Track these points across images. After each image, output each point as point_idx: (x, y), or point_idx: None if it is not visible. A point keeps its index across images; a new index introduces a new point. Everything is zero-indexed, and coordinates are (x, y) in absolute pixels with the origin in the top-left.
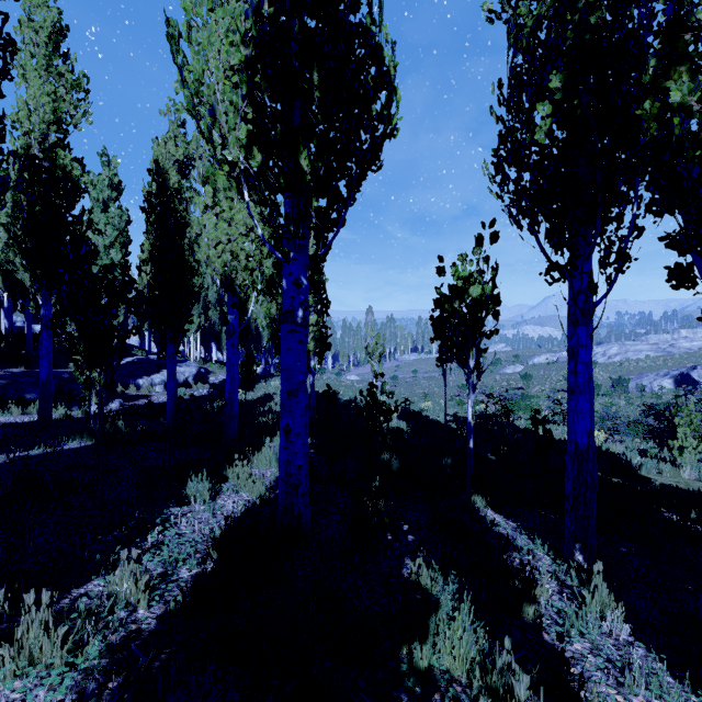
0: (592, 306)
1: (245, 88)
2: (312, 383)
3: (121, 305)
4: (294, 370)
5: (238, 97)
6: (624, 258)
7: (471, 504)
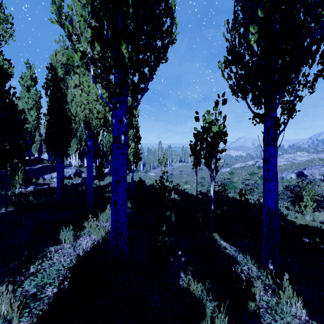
0: (277, 135)
1: (89, 7)
2: (132, 176)
3: (38, 139)
4: (119, 169)
5: (86, 12)
6: (292, 111)
7: (212, 237)
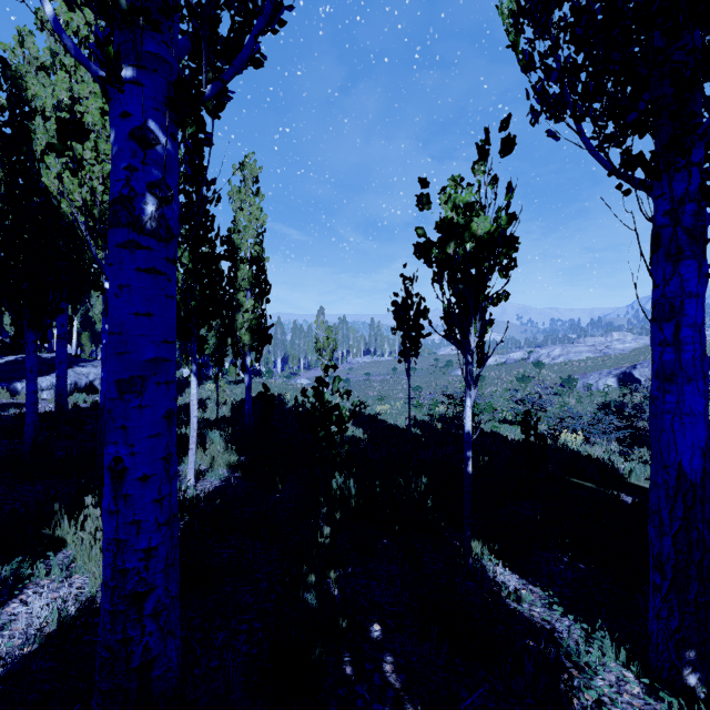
0: (704, 226)
1: None
2: (247, 384)
3: None
4: (134, 333)
5: None
6: None
7: (470, 558)
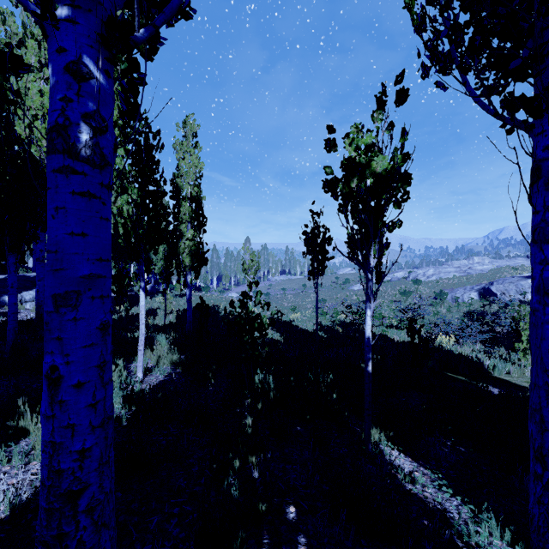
0: None
1: None
2: (188, 297)
3: None
4: (70, 251)
5: None
6: None
7: (370, 443)
